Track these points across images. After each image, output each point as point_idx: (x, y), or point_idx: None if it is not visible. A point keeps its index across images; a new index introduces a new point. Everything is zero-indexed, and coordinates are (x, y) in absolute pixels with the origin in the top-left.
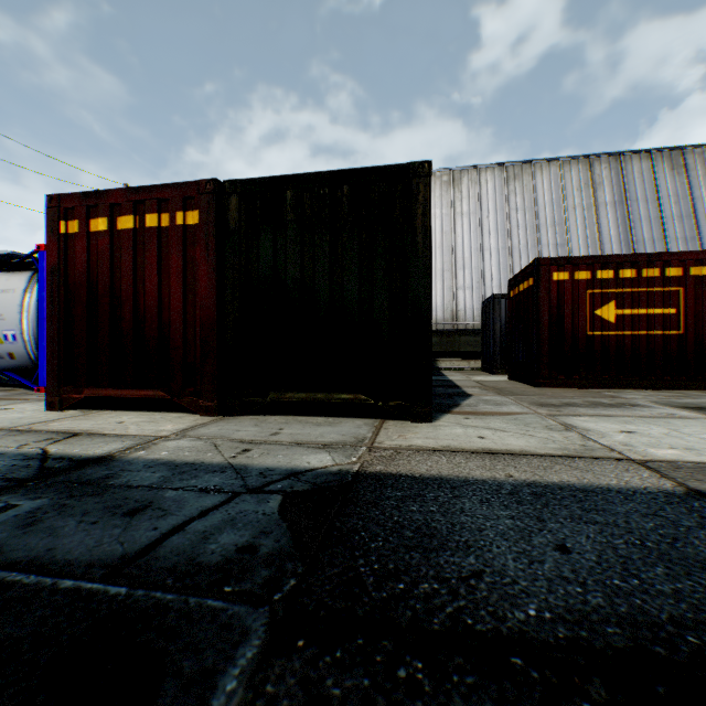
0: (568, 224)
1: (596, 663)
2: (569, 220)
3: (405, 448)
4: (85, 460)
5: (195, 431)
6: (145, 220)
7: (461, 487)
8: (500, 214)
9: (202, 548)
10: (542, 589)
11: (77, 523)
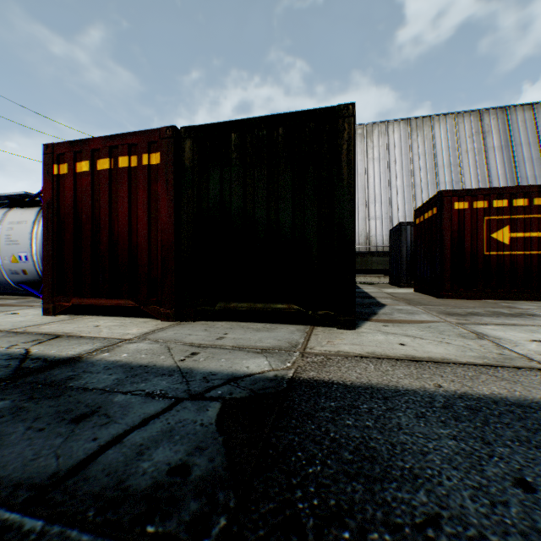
0: (462, 165)
1: None
2: (463, 162)
3: (334, 354)
4: (56, 361)
5: (154, 335)
6: (118, 161)
7: (393, 397)
8: (404, 159)
9: (134, 467)
10: None
11: (25, 429)
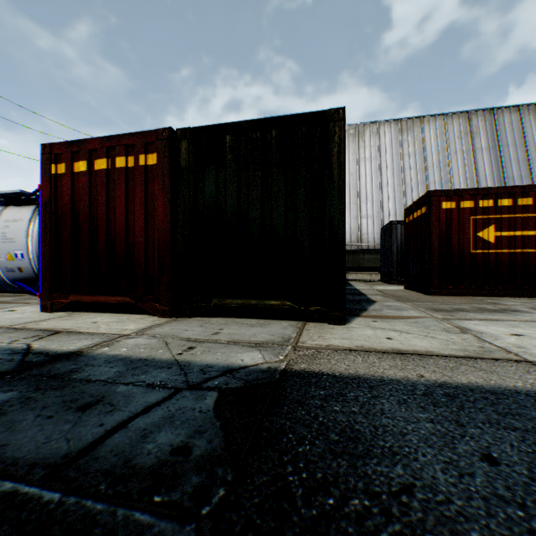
0: (451, 165)
1: None
2: (451, 162)
3: (324, 347)
4: (58, 355)
5: (152, 331)
6: (115, 162)
7: (378, 386)
8: (395, 158)
9: (139, 448)
10: (479, 511)
11: (35, 417)
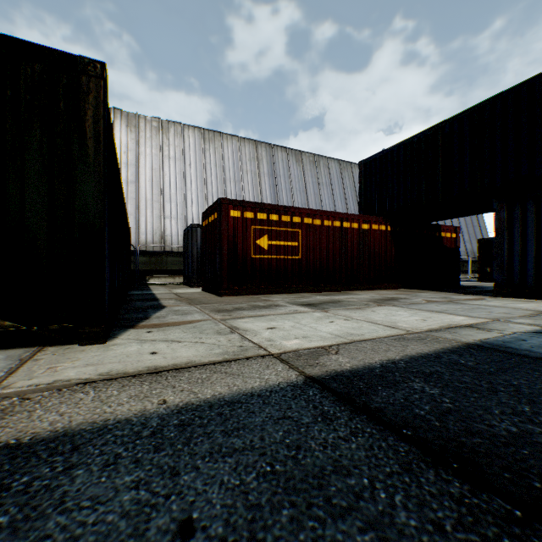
0: (244, 182)
1: None
2: (244, 179)
3: (43, 388)
4: None
5: None
6: None
7: (89, 442)
8: (199, 164)
9: None
10: None
11: None
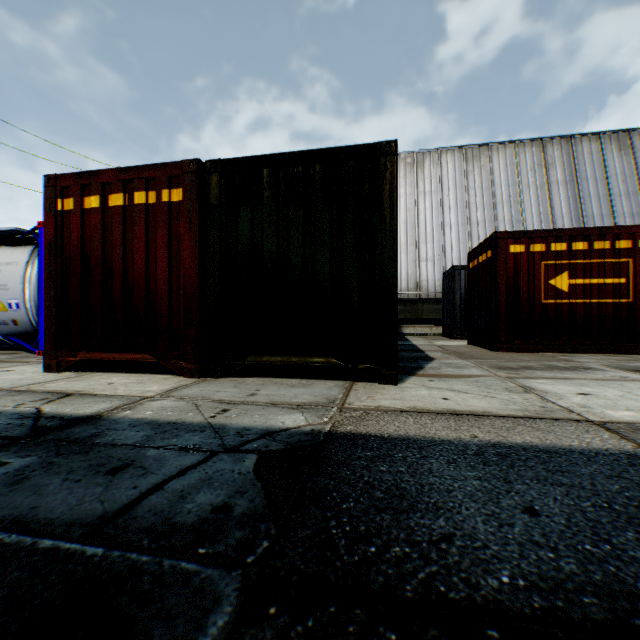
0: (523, 201)
1: (575, 637)
2: (524, 197)
3: (374, 409)
4: (75, 419)
5: (179, 392)
6: (133, 197)
7: (428, 447)
8: (459, 192)
9: (179, 508)
10: (513, 554)
11: (62, 481)
